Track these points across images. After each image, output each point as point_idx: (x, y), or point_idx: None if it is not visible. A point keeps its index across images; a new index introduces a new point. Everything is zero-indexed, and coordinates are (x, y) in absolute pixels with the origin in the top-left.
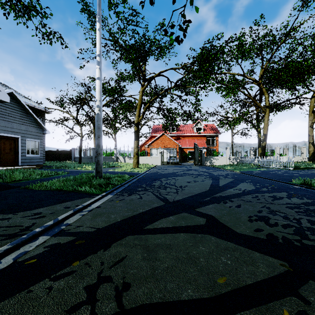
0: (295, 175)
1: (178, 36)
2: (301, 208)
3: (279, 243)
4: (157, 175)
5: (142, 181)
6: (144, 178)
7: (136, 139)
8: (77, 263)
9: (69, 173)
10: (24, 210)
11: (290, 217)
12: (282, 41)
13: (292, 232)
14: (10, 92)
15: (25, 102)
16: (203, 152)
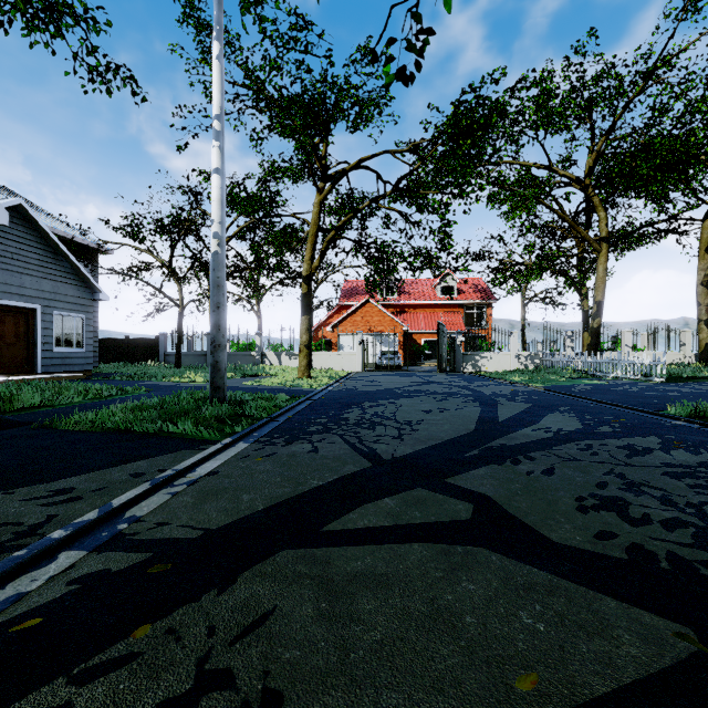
0: (672, 396)
1: (404, 66)
2: (701, 478)
3: (662, 571)
4: (353, 395)
5: (319, 410)
6: (325, 402)
7: (306, 311)
8: (145, 630)
9: (151, 389)
10: (33, 483)
11: (678, 499)
12: (637, 90)
13: (689, 541)
14: (16, 204)
15: (52, 228)
16: (458, 342)
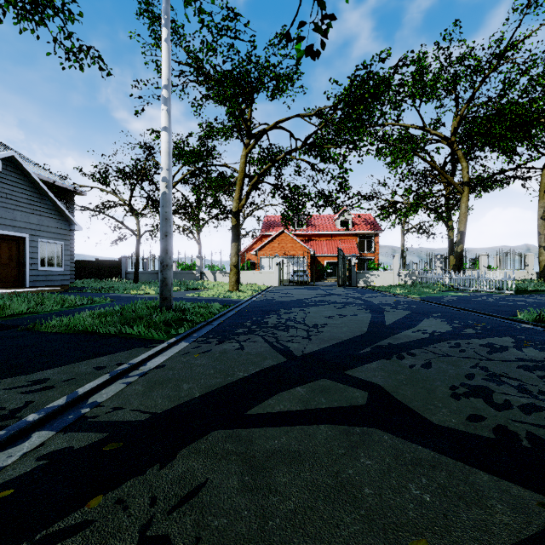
0: (520, 305)
1: (312, 44)
2: None
3: (524, 449)
4: (271, 304)
5: (245, 316)
6: (249, 309)
7: (235, 239)
8: (98, 500)
9: (114, 300)
10: (15, 375)
11: (532, 388)
12: (492, 68)
13: (543, 423)
14: (10, 156)
15: (38, 175)
16: (353, 263)
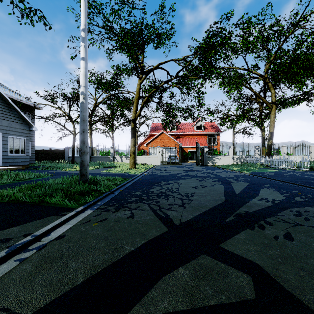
0: None
1: None
2: None
3: None
4: (156, 177)
5: (137, 186)
6: (141, 181)
7: (133, 136)
8: None
9: (54, 174)
10: None
11: None
12: (290, 32)
13: None
14: None
15: (10, 96)
16: (205, 151)
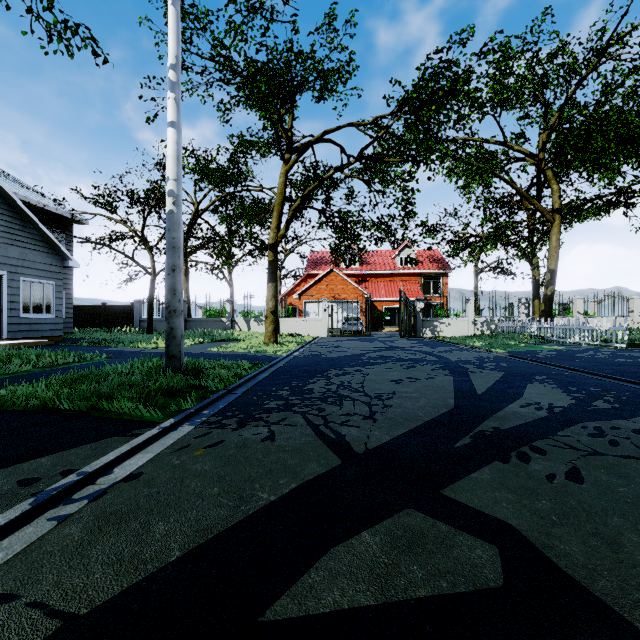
0: None
1: None
2: None
3: None
4: (318, 362)
5: (281, 380)
6: (288, 370)
7: (272, 279)
8: None
9: (112, 356)
10: None
11: None
12: (591, 67)
13: None
14: None
15: (24, 197)
16: (418, 308)
